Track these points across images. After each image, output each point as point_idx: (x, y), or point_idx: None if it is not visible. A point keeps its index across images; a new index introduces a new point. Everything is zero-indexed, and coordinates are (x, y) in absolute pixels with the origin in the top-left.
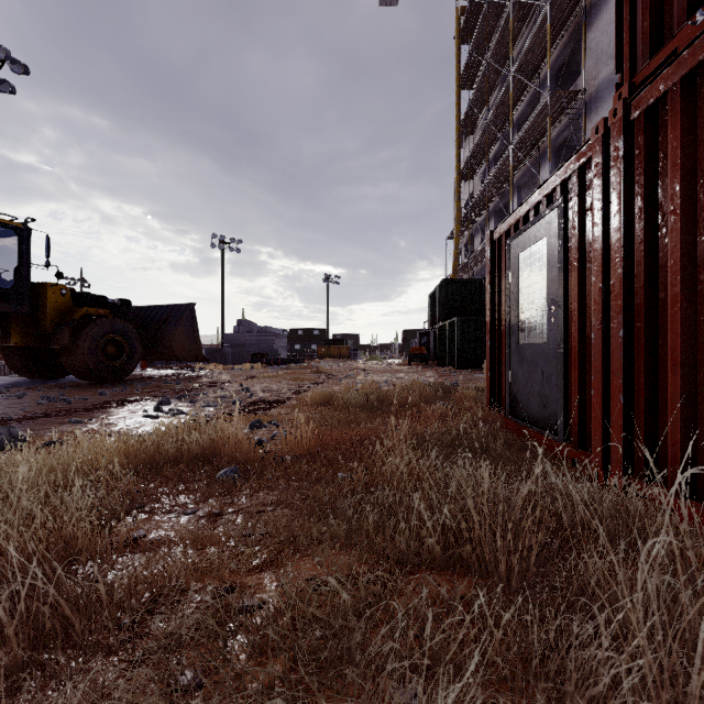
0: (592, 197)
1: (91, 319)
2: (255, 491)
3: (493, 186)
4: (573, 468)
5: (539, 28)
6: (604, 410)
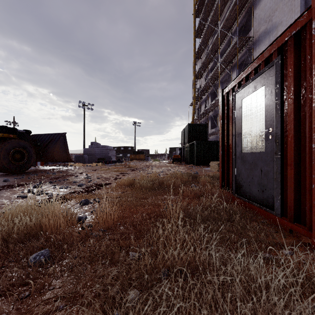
0: (313, 47)
1: (6, 140)
2: (54, 278)
3: (210, 81)
4: (291, 235)
5: (232, 7)
6: None
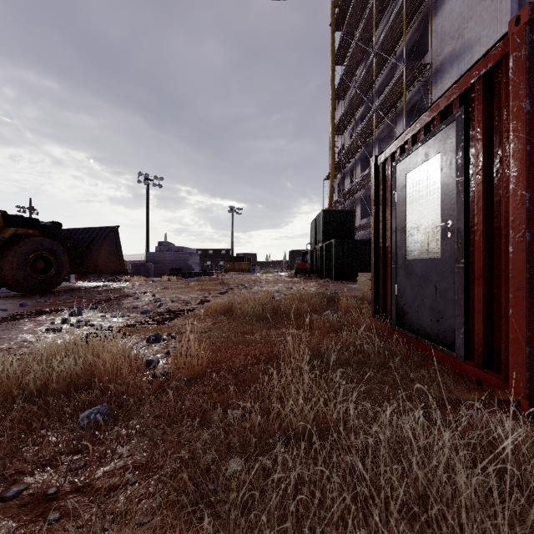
0: (510, 96)
1: (21, 238)
2: (120, 444)
3: (360, 139)
4: (480, 389)
5: (396, 14)
6: (528, 333)
